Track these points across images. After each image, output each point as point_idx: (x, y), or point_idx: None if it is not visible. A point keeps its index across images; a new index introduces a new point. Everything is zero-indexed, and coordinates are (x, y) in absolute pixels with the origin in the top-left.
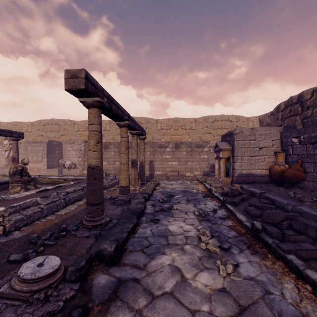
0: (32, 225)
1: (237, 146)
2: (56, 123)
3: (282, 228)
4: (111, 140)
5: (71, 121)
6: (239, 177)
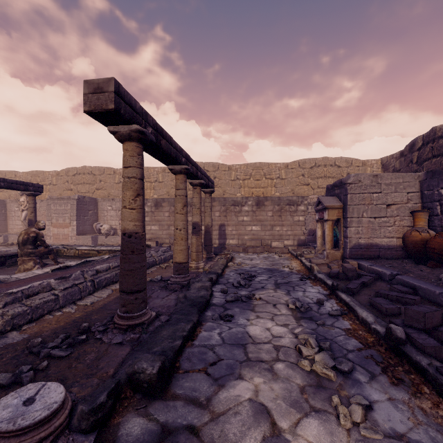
0: (40, 321)
1: (351, 202)
2: (90, 172)
3: (439, 336)
4: (165, 195)
5: (110, 169)
6: (355, 249)
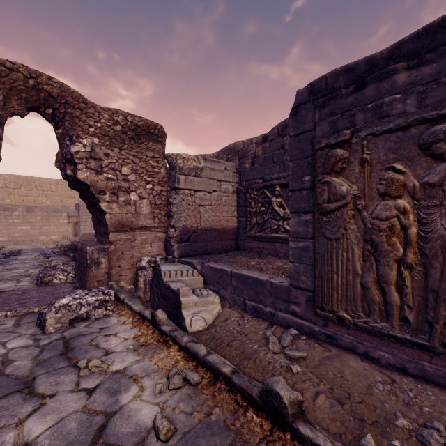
0: None
1: (81, 214)
2: None
3: None
4: None
5: None
6: (83, 236)
